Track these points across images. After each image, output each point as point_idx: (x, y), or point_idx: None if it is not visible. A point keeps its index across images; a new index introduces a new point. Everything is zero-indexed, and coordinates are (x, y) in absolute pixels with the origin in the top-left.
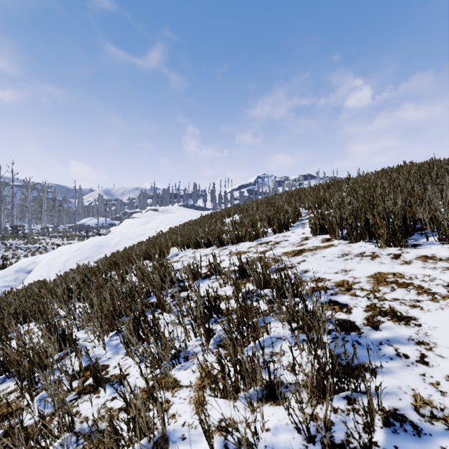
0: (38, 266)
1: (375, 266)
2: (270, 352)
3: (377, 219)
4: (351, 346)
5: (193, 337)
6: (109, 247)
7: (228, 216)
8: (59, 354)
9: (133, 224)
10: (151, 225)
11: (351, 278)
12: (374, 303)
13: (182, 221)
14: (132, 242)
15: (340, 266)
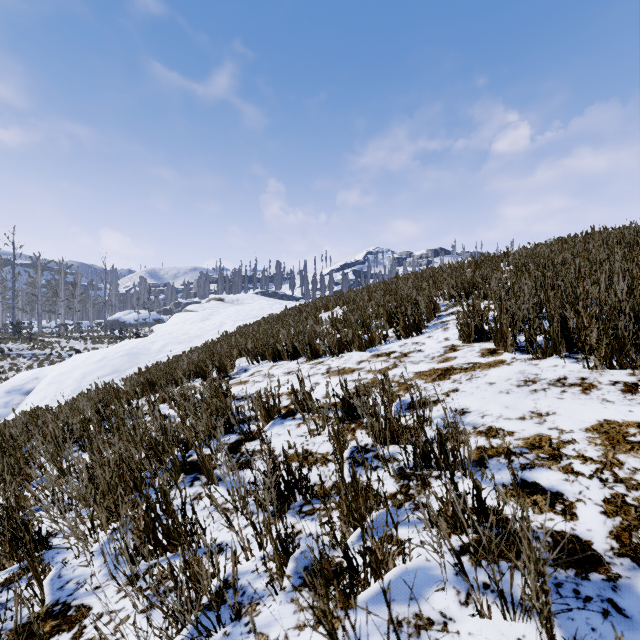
0: (40, 384)
1: (596, 408)
2: (414, 616)
3: (583, 318)
4: (602, 616)
5: (256, 547)
6: (148, 355)
7: (325, 309)
8: (15, 568)
9: (186, 320)
10: (212, 322)
11: (555, 431)
12: (620, 494)
13: (257, 316)
14: (183, 347)
15: (526, 404)
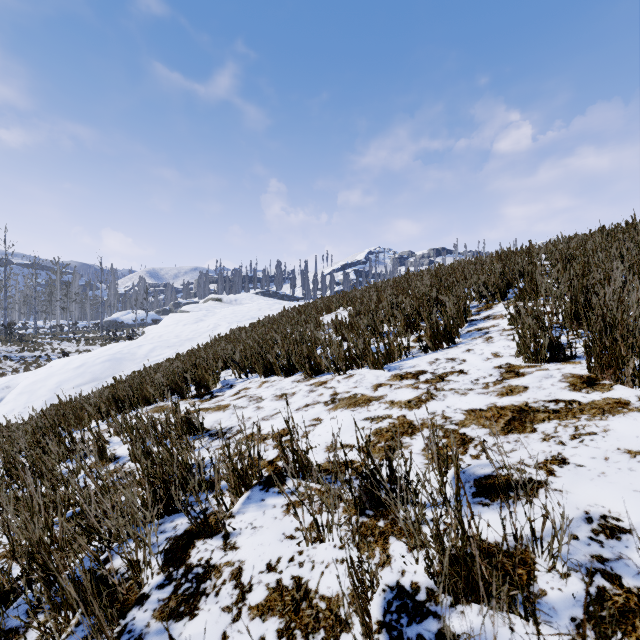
0: (10, 394)
1: None
2: None
3: None
4: None
5: None
6: (133, 360)
7: (327, 311)
8: None
9: (179, 321)
10: (206, 324)
11: None
12: None
13: (255, 317)
14: (171, 352)
15: None
